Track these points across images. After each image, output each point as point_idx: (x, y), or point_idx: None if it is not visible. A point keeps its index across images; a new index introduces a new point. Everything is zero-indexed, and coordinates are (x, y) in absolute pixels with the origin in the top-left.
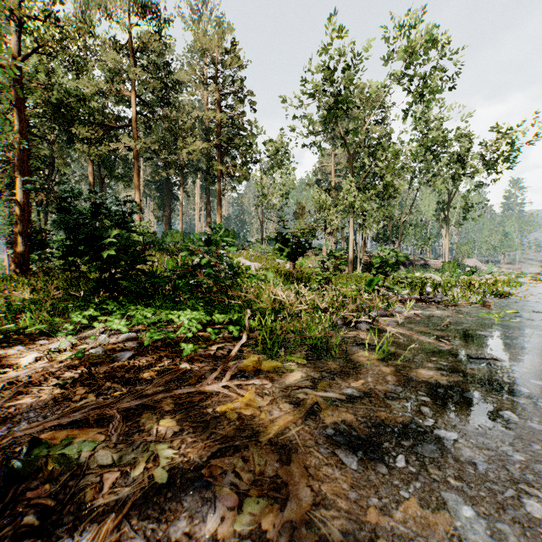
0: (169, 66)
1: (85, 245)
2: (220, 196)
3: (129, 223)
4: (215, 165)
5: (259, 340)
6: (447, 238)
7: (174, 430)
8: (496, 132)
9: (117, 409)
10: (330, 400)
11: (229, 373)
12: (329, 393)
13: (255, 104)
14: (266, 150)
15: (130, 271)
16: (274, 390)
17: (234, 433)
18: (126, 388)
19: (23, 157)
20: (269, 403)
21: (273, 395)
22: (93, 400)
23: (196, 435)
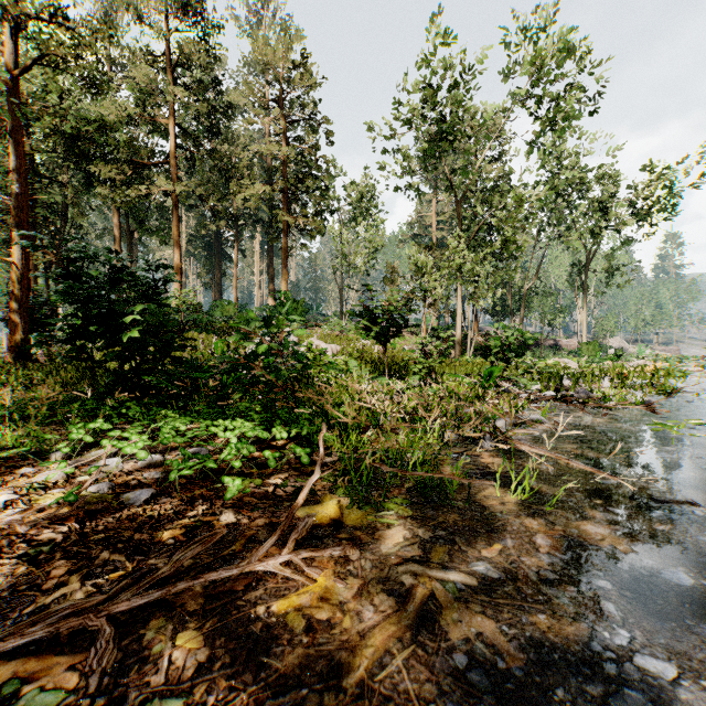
0: (219, 84)
1: (97, 325)
2: (286, 256)
3: (161, 294)
4: (280, 215)
5: (339, 473)
6: (585, 311)
7: (199, 659)
8: (650, 172)
9: (107, 615)
10: (453, 586)
11: (294, 536)
12: (449, 572)
13: (332, 135)
14: (347, 195)
15: (162, 360)
16: (364, 566)
17: (299, 664)
18: (133, 562)
19: (21, 204)
20: (357, 593)
21: (362, 577)
22: (75, 590)
23: (234, 671)
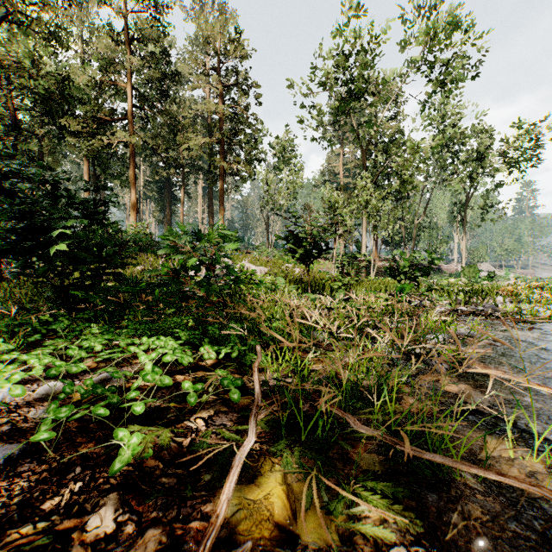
0: (168, 55)
1: (32, 240)
2: (223, 196)
3: (100, 214)
4: (217, 161)
5: (282, 422)
6: (464, 241)
7: None
8: (518, 128)
9: None
10: None
11: None
12: None
13: (260, 96)
14: (272, 147)
15: (101, 276)
16: None
17: None
18: None
19: None
20: None
21: None
22: None
23: None
